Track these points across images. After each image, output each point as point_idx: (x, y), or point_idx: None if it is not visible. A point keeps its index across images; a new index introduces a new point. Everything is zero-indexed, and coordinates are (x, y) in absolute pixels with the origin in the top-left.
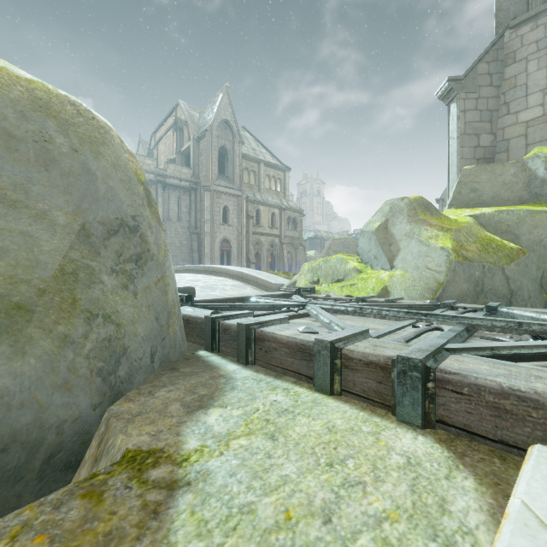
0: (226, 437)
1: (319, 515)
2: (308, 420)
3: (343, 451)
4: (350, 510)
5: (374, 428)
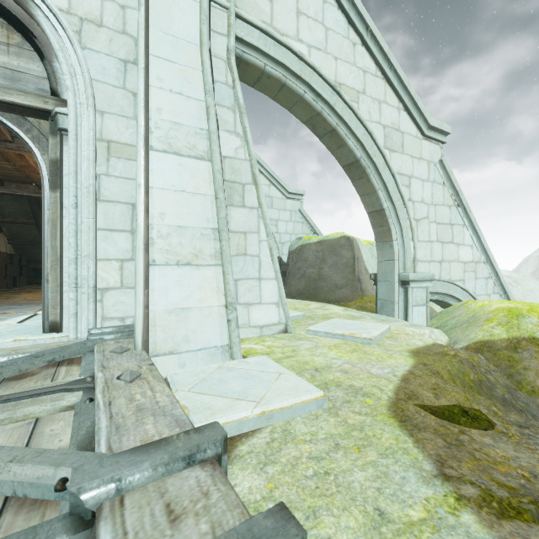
0: (437, 524)
1: (341, 447)
2: (337, 538)
3: (311, 482)
4: (323, 446)
5: (263, 505)
